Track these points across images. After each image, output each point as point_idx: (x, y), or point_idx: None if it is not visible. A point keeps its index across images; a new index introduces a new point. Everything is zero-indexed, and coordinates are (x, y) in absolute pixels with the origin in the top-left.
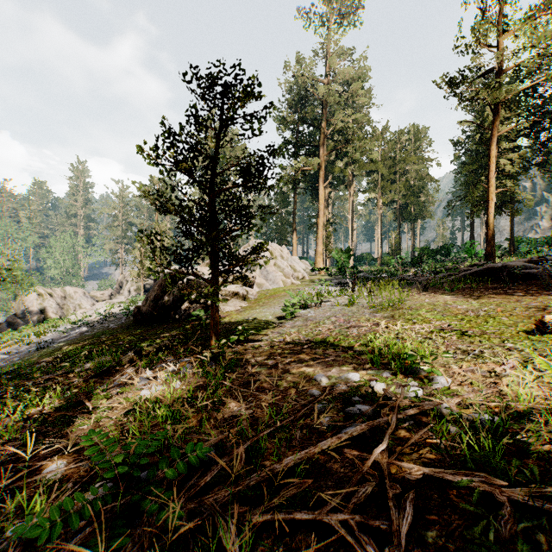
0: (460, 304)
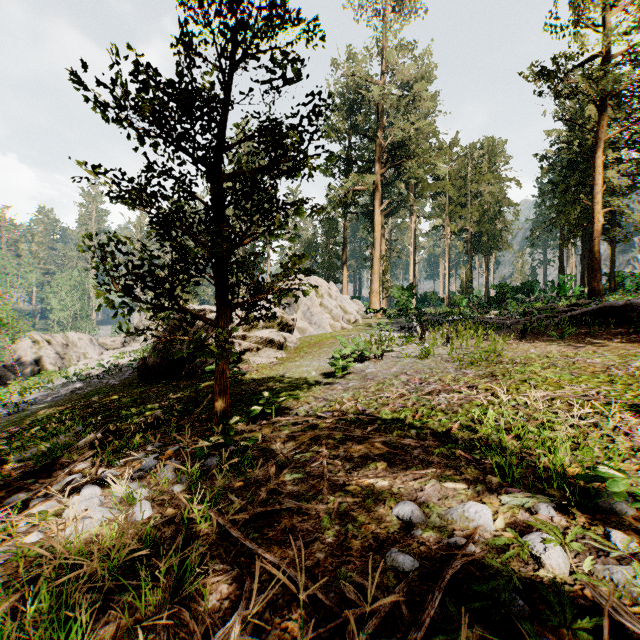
0: (586, 357)
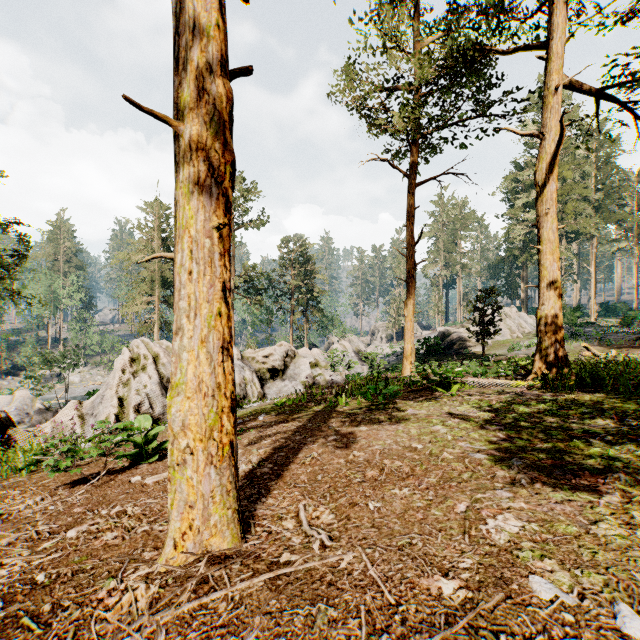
0: None
